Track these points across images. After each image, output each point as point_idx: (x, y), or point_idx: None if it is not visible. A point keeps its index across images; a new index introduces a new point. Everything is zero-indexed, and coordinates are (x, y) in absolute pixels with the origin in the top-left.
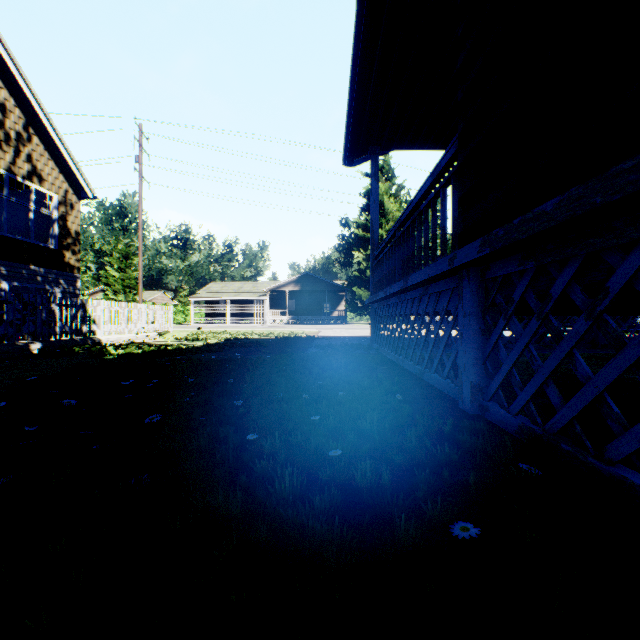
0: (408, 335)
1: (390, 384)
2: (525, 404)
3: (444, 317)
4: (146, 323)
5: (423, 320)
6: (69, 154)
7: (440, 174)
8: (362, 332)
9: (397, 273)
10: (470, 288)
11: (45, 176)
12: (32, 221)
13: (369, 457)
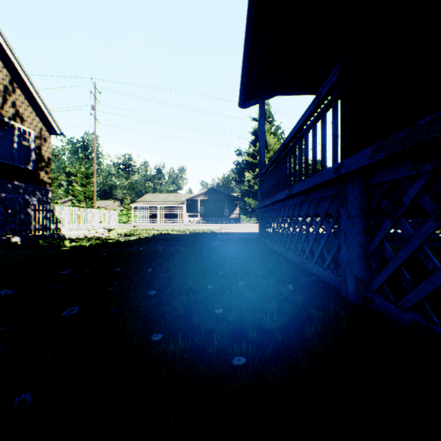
0: (290, 232)
1: (280, 274)
2: (418, 301)
3: (324, 218)
4: (98, 223)
5: (304, 221)
6: (43, 102)
7: (320, 102)
8: (251, 229)
9: (281, 185)
10: (354, 193)
11: (25, 118)
12: (16, 150)
13: (272, 359)
